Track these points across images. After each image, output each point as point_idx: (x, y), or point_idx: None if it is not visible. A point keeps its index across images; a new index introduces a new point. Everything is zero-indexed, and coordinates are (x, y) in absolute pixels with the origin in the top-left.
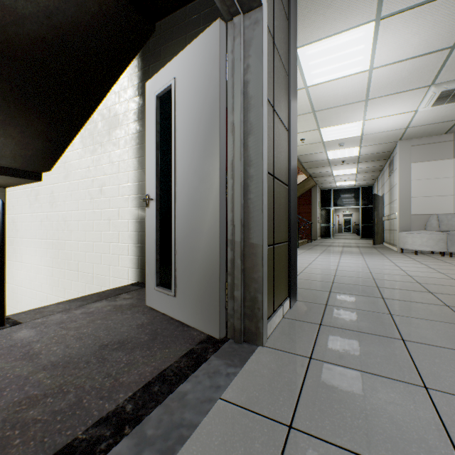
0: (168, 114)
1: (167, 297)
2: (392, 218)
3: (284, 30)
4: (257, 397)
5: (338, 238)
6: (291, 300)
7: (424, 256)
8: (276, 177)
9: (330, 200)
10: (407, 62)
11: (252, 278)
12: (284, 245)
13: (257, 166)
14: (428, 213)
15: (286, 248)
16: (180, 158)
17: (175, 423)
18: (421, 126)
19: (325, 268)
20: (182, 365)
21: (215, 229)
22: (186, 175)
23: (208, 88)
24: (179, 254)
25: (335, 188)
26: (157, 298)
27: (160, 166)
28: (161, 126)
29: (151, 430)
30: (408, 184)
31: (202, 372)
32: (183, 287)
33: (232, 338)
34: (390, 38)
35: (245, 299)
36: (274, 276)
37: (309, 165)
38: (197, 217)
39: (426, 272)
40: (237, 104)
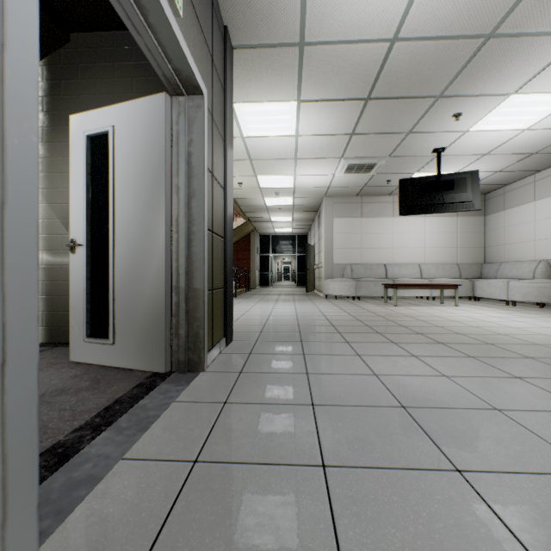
0: (103, 158)
1: (103, 347)
2: (320, 267)
3: (221, 102)
4: (203, 396)
5: (277, 287)
6: (227, 339)
7: (341, 300)
8: (215, 232)
9: (269, 247)
10: (323, 137)
11: (195, 317)
12: (221, 291)
13: (200, 225)
14: (345, 263)
15: (223, 293)
16: (121, 207)
17: (143, 418)
18: (339, 188)
19: (260, 314)
20: (135, 392)
21: (161, 276)
22: (128, 225)
23: (154, 150)
24: (119, 302)
25: (274, 234)
26: (88, 350)
27: (91, 210)
28: (92, 168)
29: (125, 424)
30: (331, 237)
31: (155, 393)
32: (124, 333)
33: (177, 371)
34: (309, 116)
35: (189, 336)
36: (213, 316)
37: (248, 209)
38: (142, 266)
39: (337, 312)
40: (182, 170)
